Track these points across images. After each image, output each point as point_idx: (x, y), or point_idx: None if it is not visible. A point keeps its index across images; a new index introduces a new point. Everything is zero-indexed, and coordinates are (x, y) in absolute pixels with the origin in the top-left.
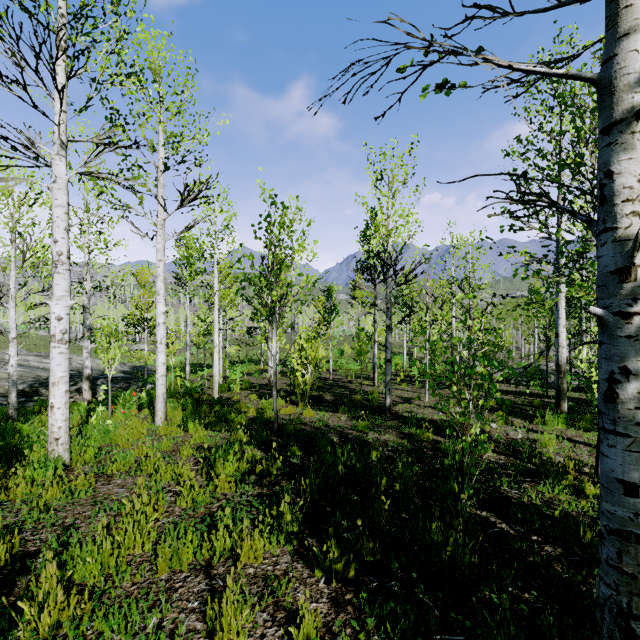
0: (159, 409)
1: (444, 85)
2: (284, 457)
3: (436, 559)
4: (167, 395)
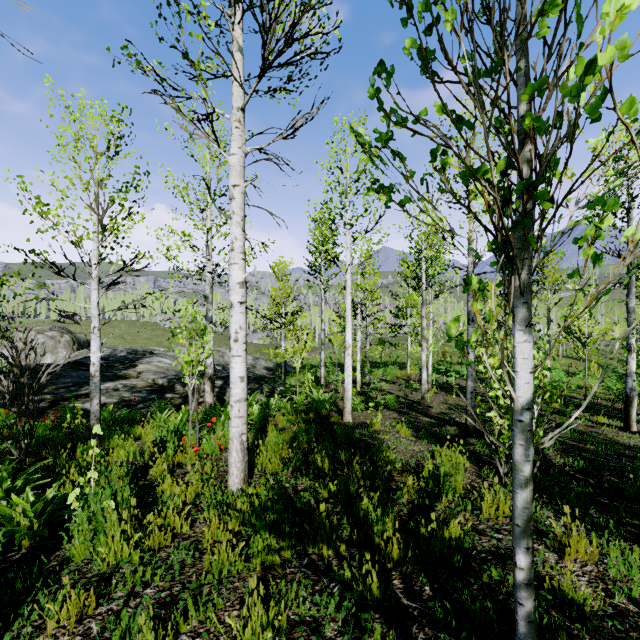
0: (233, 463)
1: None
2: None
3: None
4: (288, 408)
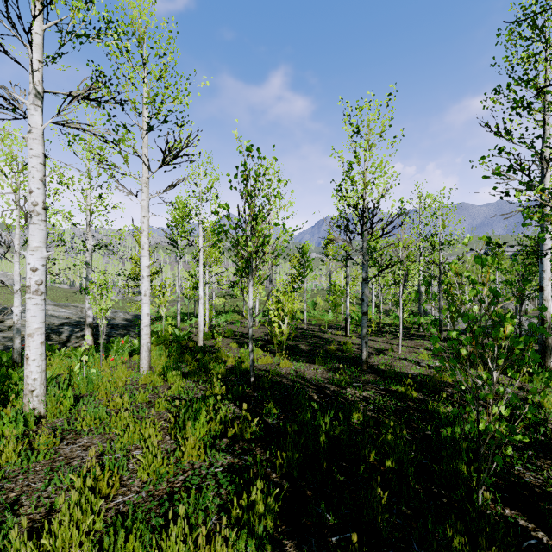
0: (143, 357)
1: None
2: (259, 416)
3: None
4: (158, 342)
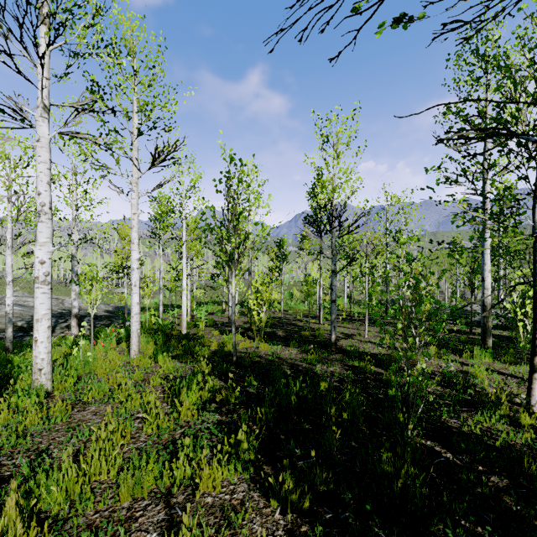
0: (133, 343)
1: (402, 18)
2: (242, 387)
3: (388, 490)
4: (142, 331)
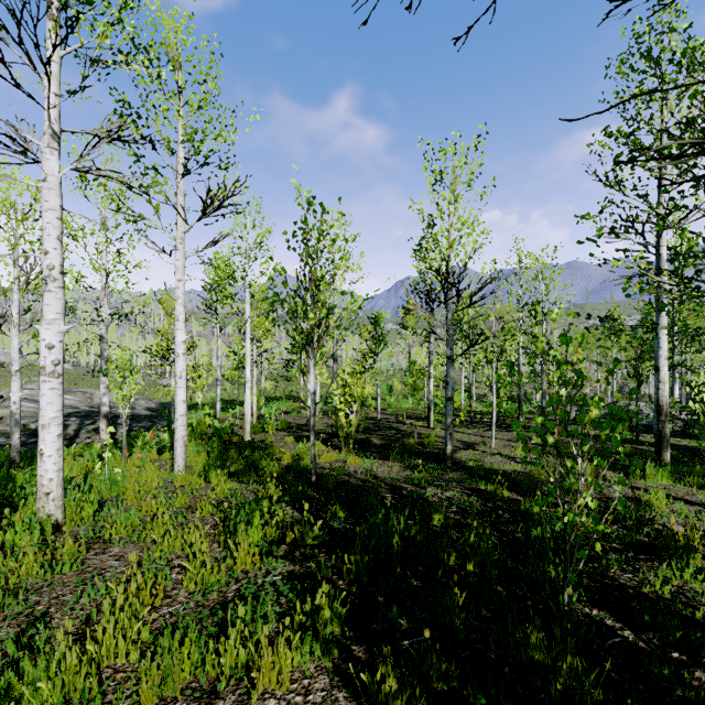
0: (178, 454)
1: None
2: (323, 520)
3: (542, 695)
4: (193, 436)
